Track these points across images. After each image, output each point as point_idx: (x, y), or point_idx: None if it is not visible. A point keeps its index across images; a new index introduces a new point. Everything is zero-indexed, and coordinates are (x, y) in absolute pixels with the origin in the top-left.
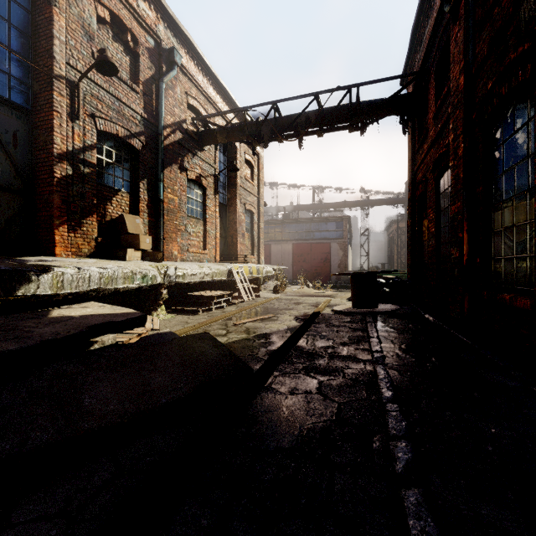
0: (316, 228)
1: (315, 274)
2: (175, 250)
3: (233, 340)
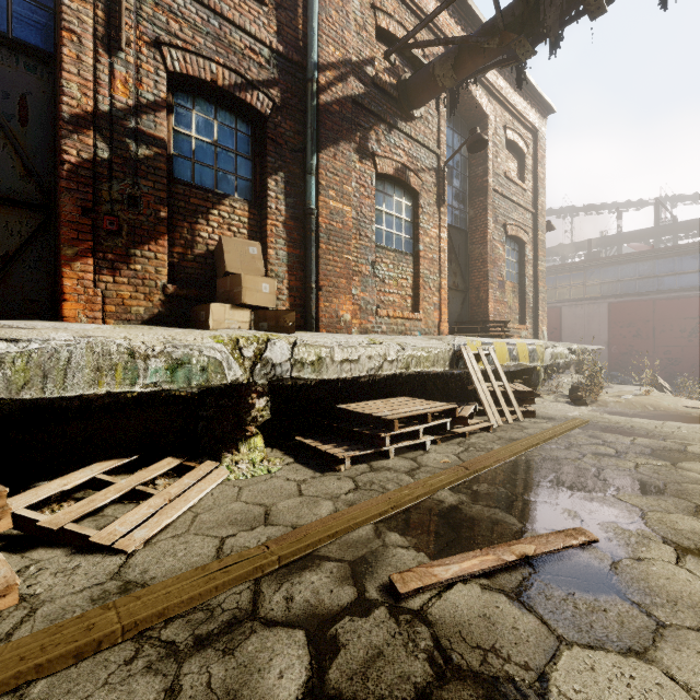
0: (666, 268)
1: (664, 361)
2: (345, 312)
3: None
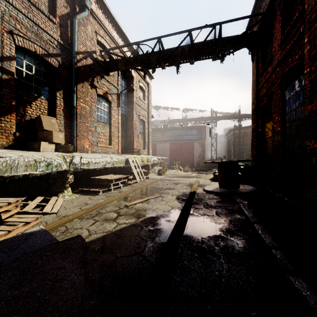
0: (184, 133)
1: (184, 162)
2: (86, 145)
3: (120, 227)
